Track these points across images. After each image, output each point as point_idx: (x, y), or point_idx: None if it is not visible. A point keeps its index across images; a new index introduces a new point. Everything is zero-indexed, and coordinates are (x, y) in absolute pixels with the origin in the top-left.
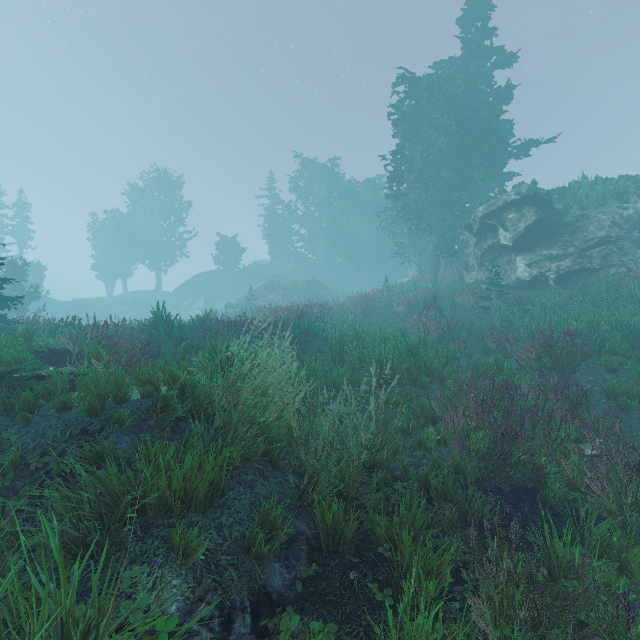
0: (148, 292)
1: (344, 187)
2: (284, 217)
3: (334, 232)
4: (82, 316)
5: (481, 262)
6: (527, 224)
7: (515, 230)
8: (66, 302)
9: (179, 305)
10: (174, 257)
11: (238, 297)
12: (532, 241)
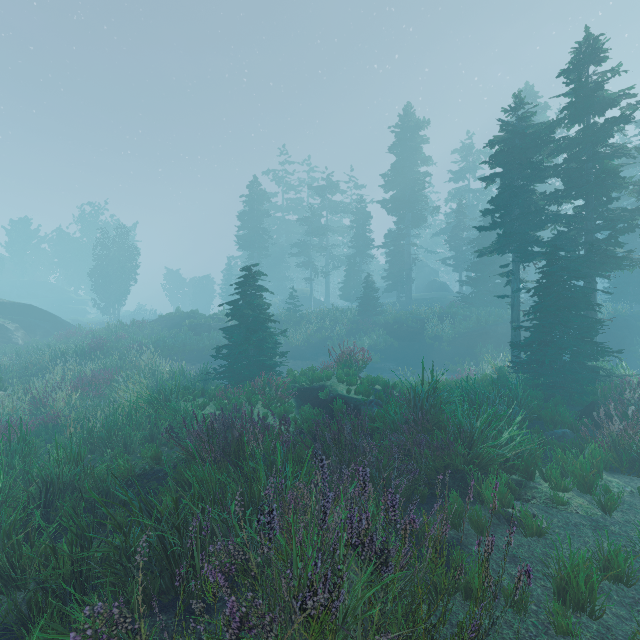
0: None
1: None
2: None
3: None
4: None
5: None
6: None
7: None
8: None
9: None
10: None
11: None
12: None
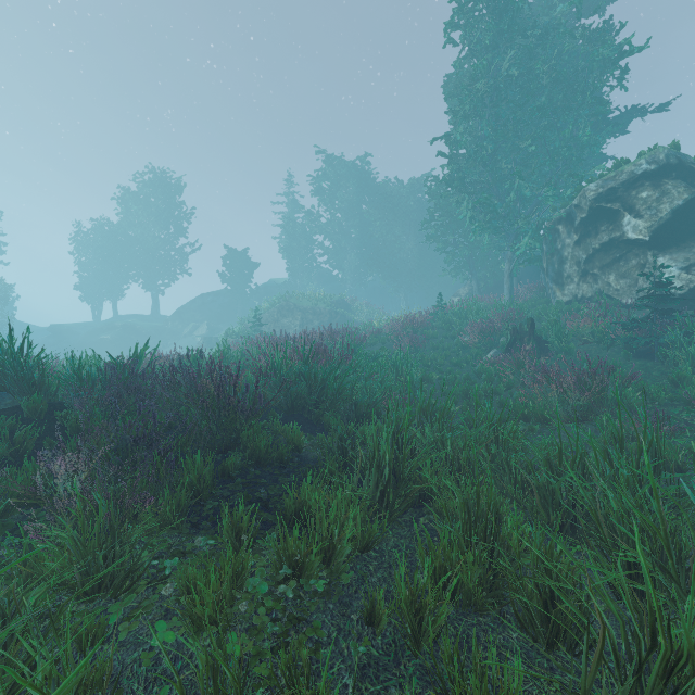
0: (143, 316)
1: (377, 190)
2: (304, 226)
3: (364, 244)
4: (59, 345)
5: (586, 269)
6: (674, 205)
7: (654, 215)
8: (45, 328)
9: (178, 332)
10: (173, 274)
11: (245, 322)
12: (680, 233)
